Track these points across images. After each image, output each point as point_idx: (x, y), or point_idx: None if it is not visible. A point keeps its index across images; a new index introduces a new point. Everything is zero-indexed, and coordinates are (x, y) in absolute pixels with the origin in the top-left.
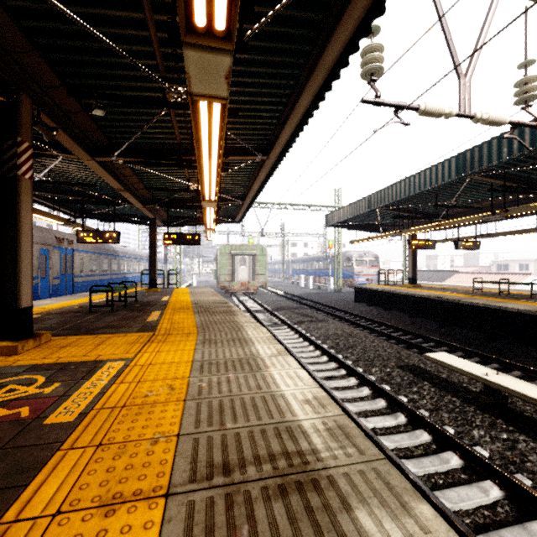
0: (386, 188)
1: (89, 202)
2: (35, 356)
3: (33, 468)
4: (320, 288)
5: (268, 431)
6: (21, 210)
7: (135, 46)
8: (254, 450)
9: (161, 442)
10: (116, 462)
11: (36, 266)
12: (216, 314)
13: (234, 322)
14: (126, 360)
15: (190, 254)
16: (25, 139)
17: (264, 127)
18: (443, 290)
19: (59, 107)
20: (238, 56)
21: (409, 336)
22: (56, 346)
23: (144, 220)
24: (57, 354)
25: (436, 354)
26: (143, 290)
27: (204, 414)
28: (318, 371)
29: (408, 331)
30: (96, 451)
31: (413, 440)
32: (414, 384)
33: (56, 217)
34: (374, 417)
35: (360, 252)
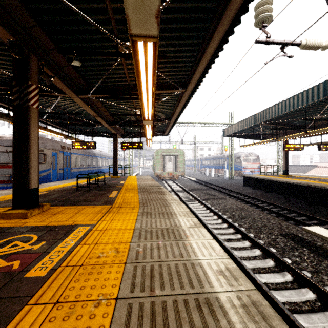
0: (267, 109)
1: (78, 124)
2: (37, 219)
3: (3, 322)
4: (219, 176)
5: (190, 302)
6: (31, 127)
7: (98, 16)
8: (178, 323)
9: (102, 305)
10: (64, 324)
11: (50, 162)
12: (152, 193)
13: (163, 199)
14: (91, 225)
15: (138, 155)
16: (33, 83)
17: (184, 69)
18: (309, 179)
19: (55, 64)
20: (166, 16)
21: (286, 211)
22: (51, 213)
23: (111, 135)
24: (50, 219)
25: (313, 227)
26: (110, 177)
27: (138, 278)
28: (221, 234)
29: (284, 207)
30: (52, 309)
31: (300, 297)
32: (296, 249)
33: (60, 134)
34: (266, 274)
35: (246, 153)
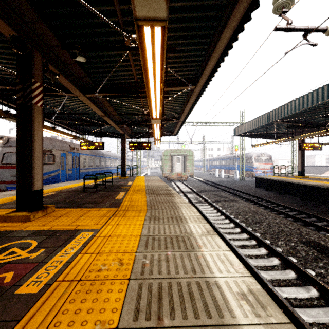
0: (282, 106)
1: (86, 125)
2: (40, 223)
3: None
4: (229, 177)
5: None
6: (34, 126)
7: (102, 7)
8: None
9: None
10: None
11: (59, 163)
12: (160, 195)
13: (172, 202)
14: (94, 231)
15: (146, 156)
16: (37, 80)
17: (194, 64)
18: (328, 181)
19: (61, 61)
20: (175, 4)
21: (304, 216)
22: (55, 215)
23: (119, 135)
24: (53, 222)
25: None
26: (118, 178)
27: (143, 301)
28: (233, 239)
29: (302, 211)
30: None
31: None
32: (320, 260)
33: (69, 134)
34: (287, 287)
35: (258, 153)
